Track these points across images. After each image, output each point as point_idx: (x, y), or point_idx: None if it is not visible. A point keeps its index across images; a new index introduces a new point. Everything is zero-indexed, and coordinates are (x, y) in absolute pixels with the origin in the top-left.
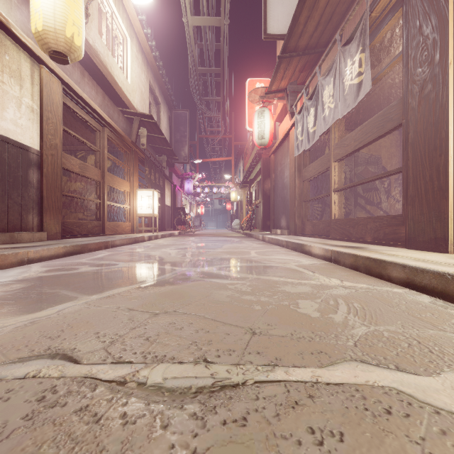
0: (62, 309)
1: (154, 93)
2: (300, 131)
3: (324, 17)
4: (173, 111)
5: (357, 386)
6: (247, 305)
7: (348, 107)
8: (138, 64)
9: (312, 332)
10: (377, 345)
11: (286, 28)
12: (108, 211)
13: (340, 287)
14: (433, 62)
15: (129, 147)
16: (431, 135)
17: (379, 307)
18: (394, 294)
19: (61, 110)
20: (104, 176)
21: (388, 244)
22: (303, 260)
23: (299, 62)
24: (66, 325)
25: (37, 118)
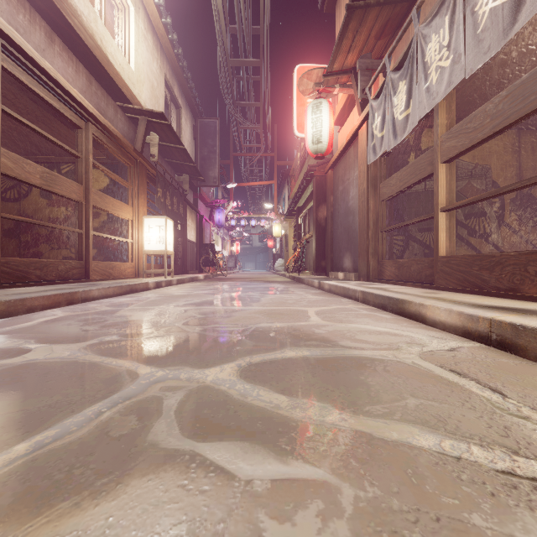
0: None
1: (172, 92)
2: (379, 123)
3: None
4: (199, 120)
5: None
6: None
7: (488, 52)
8: (147, 48)
9: None
10: None
11: None
12: (104, 246)
13: None
14: None
15: (132, 158)
16: None
17: None
18: None
19: None
20: (88, 194)
21: None
22: (420, 337)
23: (377, 20)
24: None
25: None
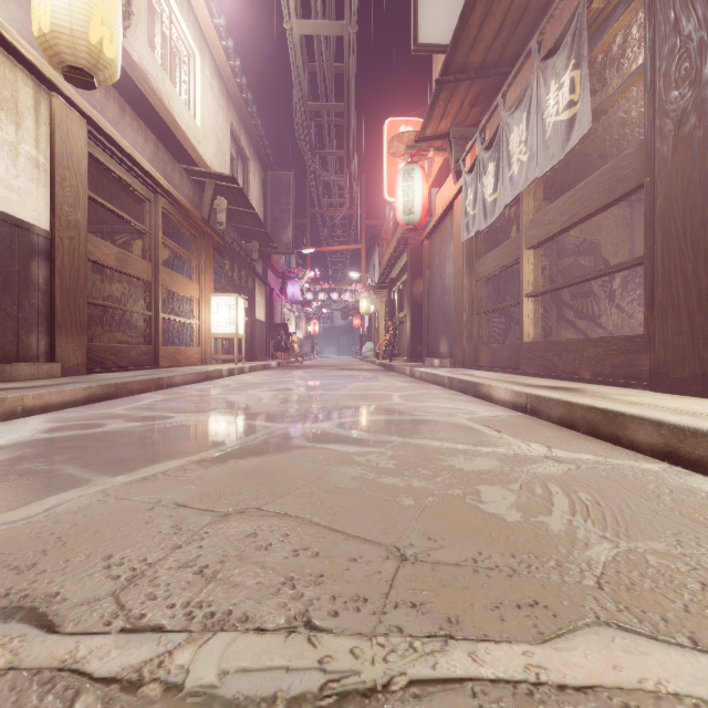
0: (55, 505)
1: (238, 142)
2: (471, 201)
3: (511, 15)
4: (269, 172)
5: (625, 694)
6: (390, 496)
7: (552, 159)
8: (213, 97)
9: (512, 555)
10: (640, 585)
11: (449, 35)
12: (166, 328)
13: (548, 460)
14: (700, 78)
15: (198, 228)
16: (696, 201)
17: (625, 500)
18: (644, 473)
19: (85, 166)
20: (157, 273)
21: (619, 383)
22: (479, 410)
23: (470, 90)
24: (54, 539)
25: (45, 178)
